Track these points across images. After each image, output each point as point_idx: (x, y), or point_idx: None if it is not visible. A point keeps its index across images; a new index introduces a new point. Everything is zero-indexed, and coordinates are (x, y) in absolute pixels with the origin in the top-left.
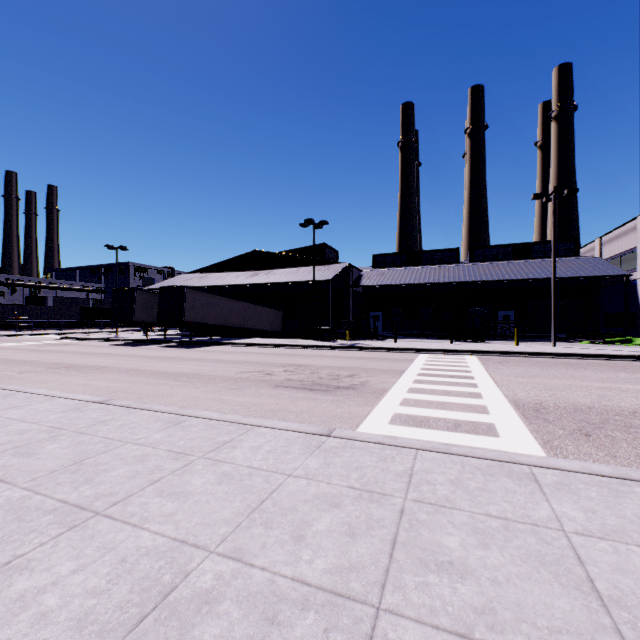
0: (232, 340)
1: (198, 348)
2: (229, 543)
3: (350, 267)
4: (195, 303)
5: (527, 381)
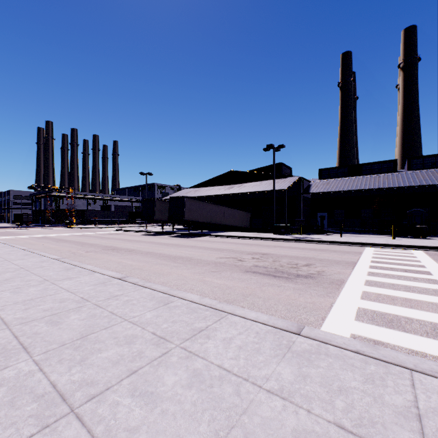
0: (215, 233)
1: (193, 238)
2: None
3: (301, 179)
4: (191, 207)
5: None
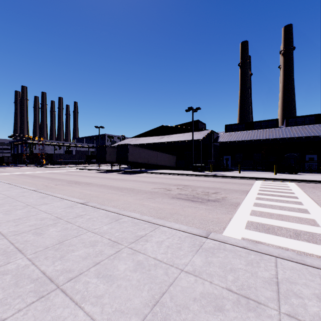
0: (150, 170)
1: (134, 174)
2: None
3: (212, 132)
4: (133, 152)
5: None
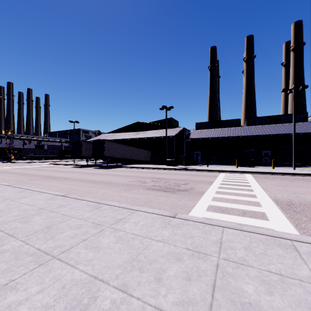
0: (126, 165)
1: (110, 169)
2: (120, 280)
3: (184, 129)
4: (109, 147)
5: (281, 188)
